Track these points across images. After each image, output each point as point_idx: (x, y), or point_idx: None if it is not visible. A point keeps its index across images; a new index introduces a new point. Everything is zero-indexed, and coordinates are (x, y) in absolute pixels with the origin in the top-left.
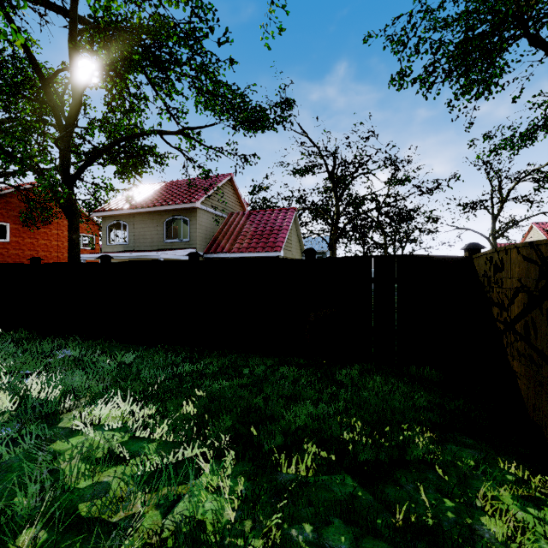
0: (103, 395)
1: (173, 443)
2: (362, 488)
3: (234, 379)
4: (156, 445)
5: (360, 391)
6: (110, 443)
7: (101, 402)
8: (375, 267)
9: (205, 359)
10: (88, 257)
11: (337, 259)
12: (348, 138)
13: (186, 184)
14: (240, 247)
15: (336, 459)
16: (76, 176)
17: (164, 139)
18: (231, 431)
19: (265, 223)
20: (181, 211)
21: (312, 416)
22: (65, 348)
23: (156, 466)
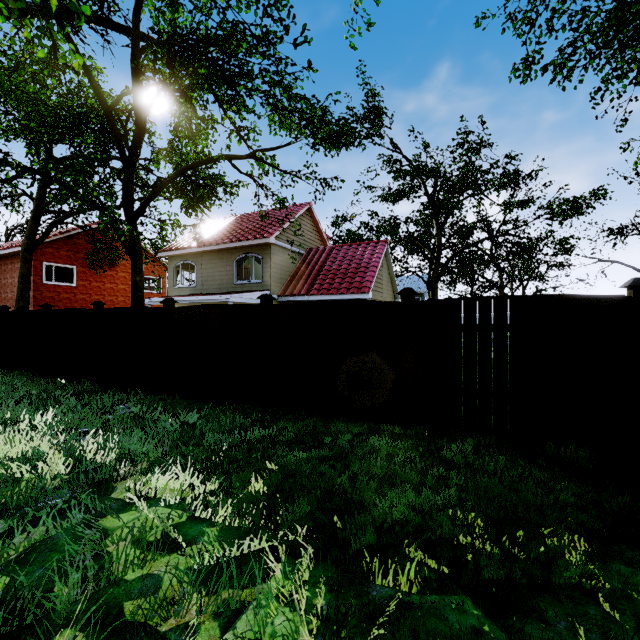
0: (161, 461)
1: (238, 529)
2: (489, 620)
3: (312, 450)
4: (218, 531)
5: (477, 475)
6: (164, 525)
7: (158, 470)
8: (495, 311)
9: (279, 422)
10: (154, 301)
11: (444, 302)
12: (452, 152)
13: (258, 217)
14: (320, 289)
15: (449, 571)
16: (140, 212)
17: (234, 165)
18: (309, 521)
19: (349, 260)
20: (252, 248)
21: (413, 507)
22: (126, 402)
23: (216, 560)
